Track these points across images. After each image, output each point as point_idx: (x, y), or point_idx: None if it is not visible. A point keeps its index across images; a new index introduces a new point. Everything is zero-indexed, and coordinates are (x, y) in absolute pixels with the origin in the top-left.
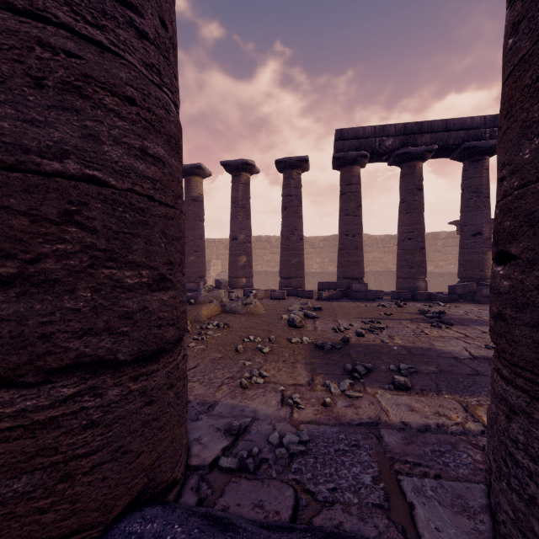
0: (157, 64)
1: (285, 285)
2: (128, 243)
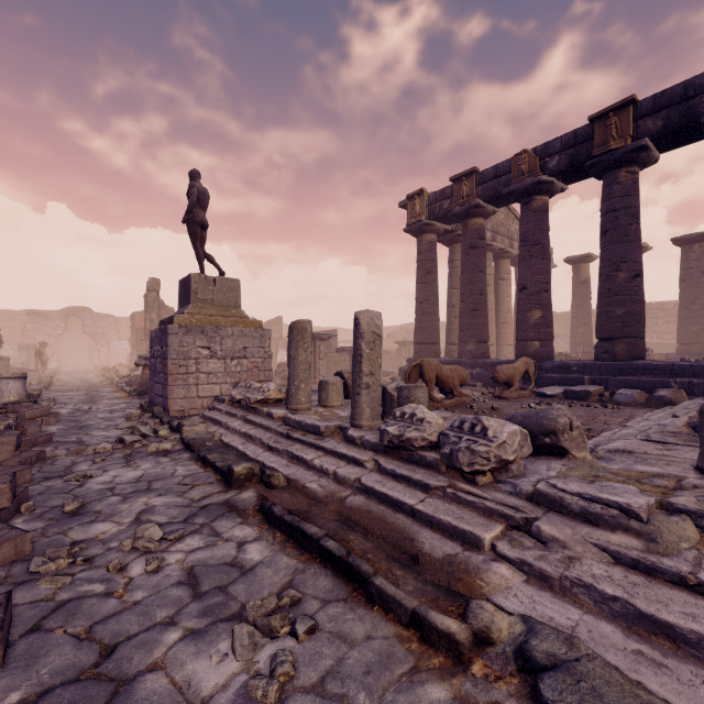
0: (642, 292)
1: (682, 351)
2: (640, 321)
